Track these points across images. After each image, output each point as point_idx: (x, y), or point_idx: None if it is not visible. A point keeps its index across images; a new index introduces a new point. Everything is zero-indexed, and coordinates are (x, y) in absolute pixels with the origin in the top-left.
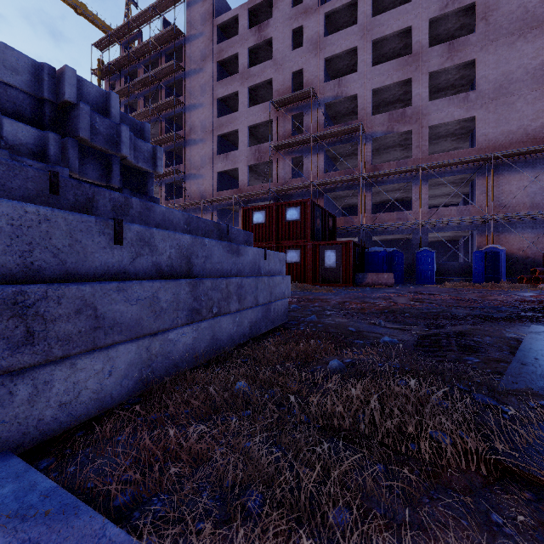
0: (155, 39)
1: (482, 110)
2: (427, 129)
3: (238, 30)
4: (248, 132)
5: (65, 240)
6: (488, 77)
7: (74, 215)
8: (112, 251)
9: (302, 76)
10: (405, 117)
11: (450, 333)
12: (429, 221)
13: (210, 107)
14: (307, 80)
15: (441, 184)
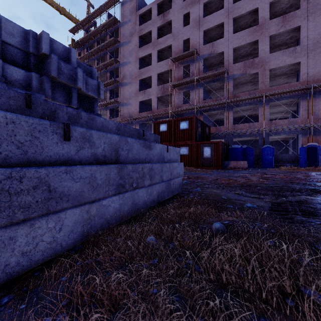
0: (103, 25)
1: (305, 58)
2: (269, 71)
3: (151, 17)
4: (157, 77)
5: (27, 137)
6: (309, 36)
7: (33, 119)
8: (62, 145)
9: (189, 42)
10: (254, 64)
11: (292, 201)
12: (270, 128)
13: (135, 63)
14: (192, 44)
15: (277, 105)
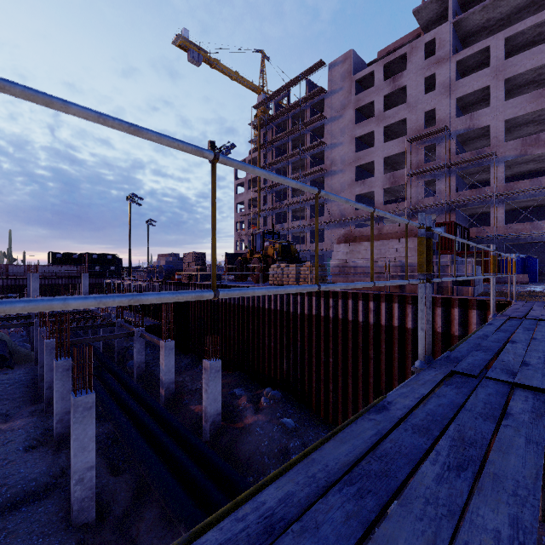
0: (304, 98)
1: None
2: None
3: (371, 79)
4: (383, 162)
5: None
6: None
7: None
8: None
9: (432, 111)
10: (539, 142)
11: None
12: None
13: (349, 145)
14: (439, 117)
15: None
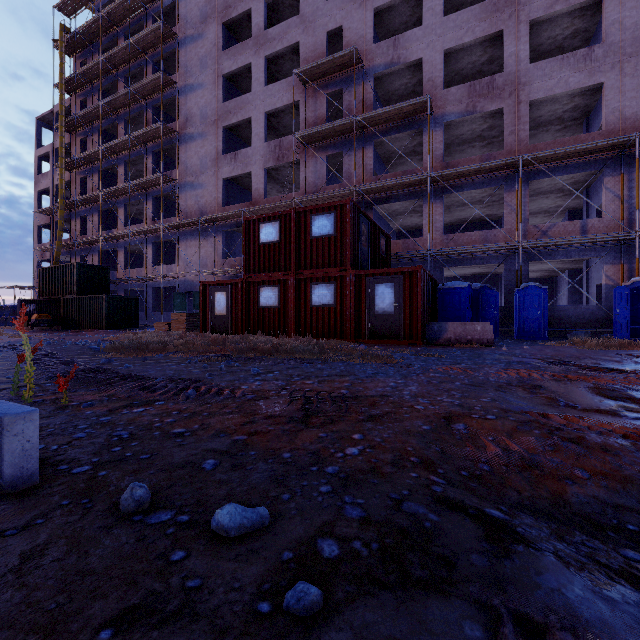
0: None
1: (614, 73)
2: (528, 106)
3: None
4: (265, 120)
5: None
6: (623, 22)
7: None
8: None
9: (341, 42)
10: (494, 89)
11: None
12: (535, 242)
13: (212, 88)
14: (348, 42)
15: (542, 192)
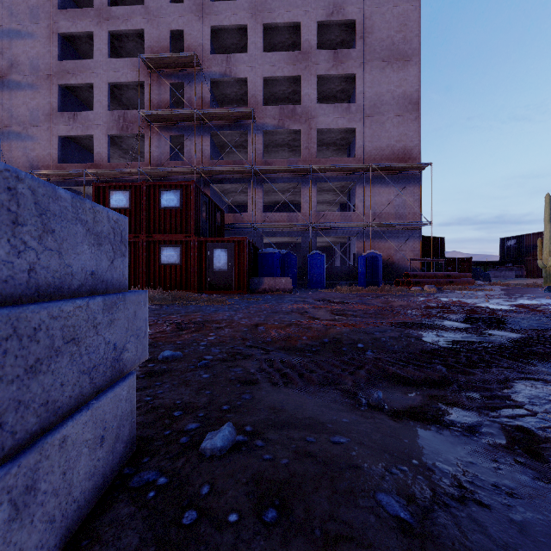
0: None
1: (361, 124)
2: (316, 132)
3: None
4: (108, 90)
5: None
6: (365, 94)
7: None
8: None
9: (183, 41)
10: (296, 115)
11: None
12: (319, 224)
13: (46, 42)
14: (189, 45)
15: (325, 190)
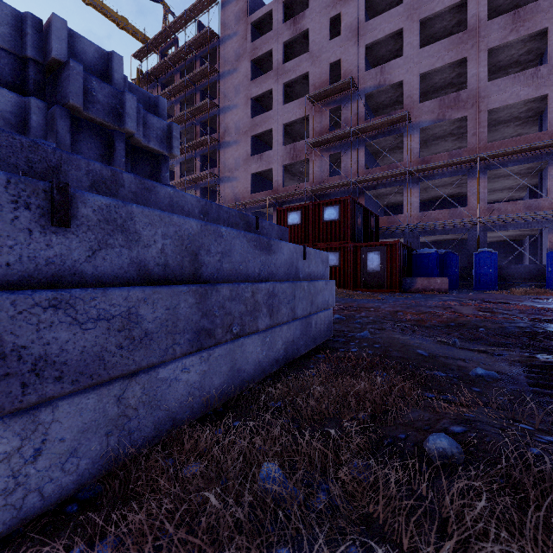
0: (191, 43)
1: None
2: (486, 114)
3: (272, 26)
4: (283, 130)
5: None
6: None
7: None
8: (47, 236)
9: (340, 68)
10: (459, 102)
11: None
12: (489, 218)
13: (244, 107)
14: (345, 70)
15: (502, 175)
